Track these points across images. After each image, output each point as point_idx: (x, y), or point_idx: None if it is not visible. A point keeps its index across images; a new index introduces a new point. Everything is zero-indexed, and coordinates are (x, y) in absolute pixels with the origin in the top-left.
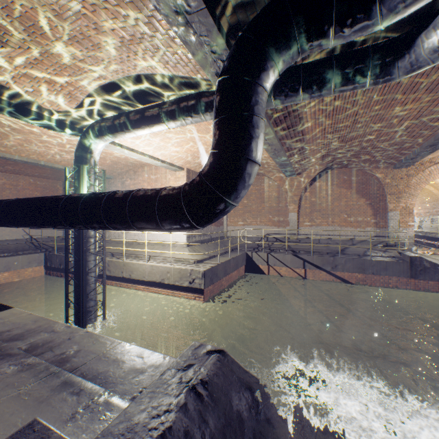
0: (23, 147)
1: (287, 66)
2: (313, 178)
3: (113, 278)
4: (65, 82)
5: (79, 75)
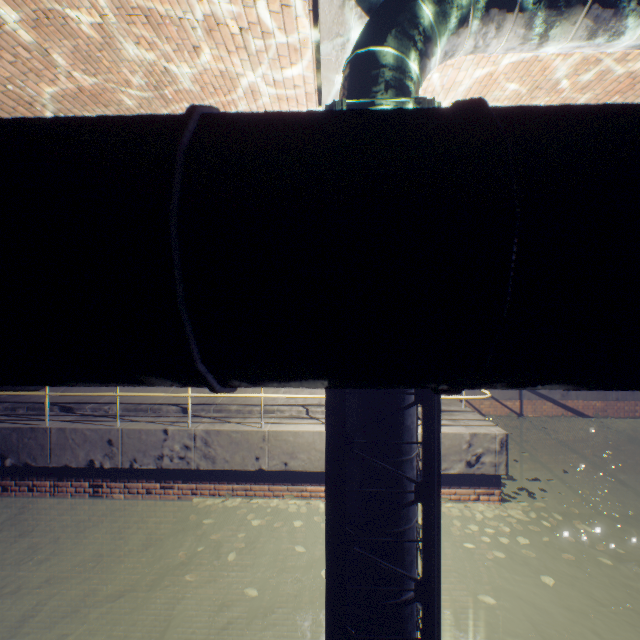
0: None
1: None
2: None
3: (221, 477)
4: None
5: None
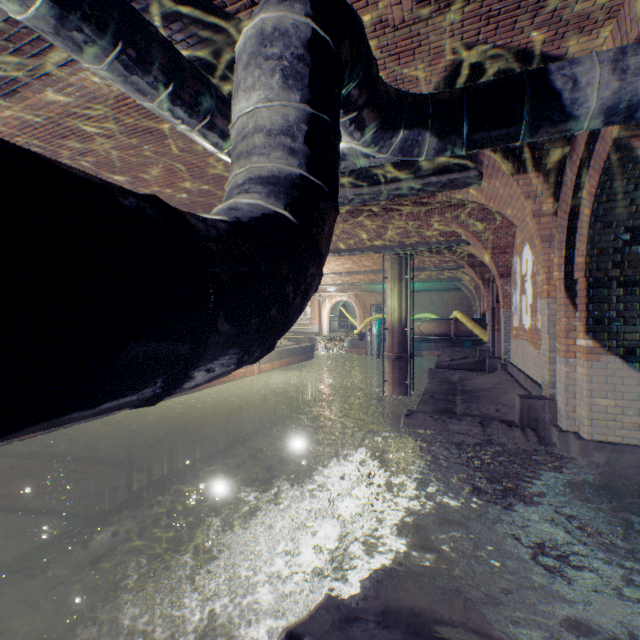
0: None
1: None
2: None
3: None
4: None
5: None
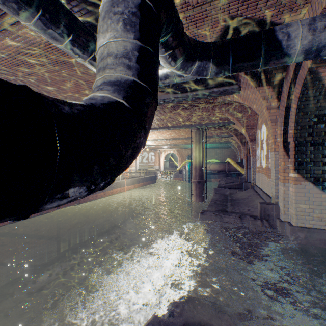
0: None
1: None
2: None
3: None
4: None
5: None
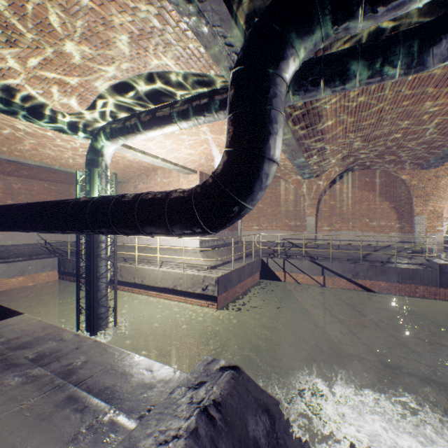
0: (36, 152)
1: (309, 54)
2: (332, 180)
3: (125, 284)
4: (75, 83)
5: (88, 75)
